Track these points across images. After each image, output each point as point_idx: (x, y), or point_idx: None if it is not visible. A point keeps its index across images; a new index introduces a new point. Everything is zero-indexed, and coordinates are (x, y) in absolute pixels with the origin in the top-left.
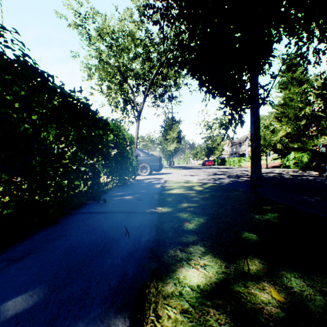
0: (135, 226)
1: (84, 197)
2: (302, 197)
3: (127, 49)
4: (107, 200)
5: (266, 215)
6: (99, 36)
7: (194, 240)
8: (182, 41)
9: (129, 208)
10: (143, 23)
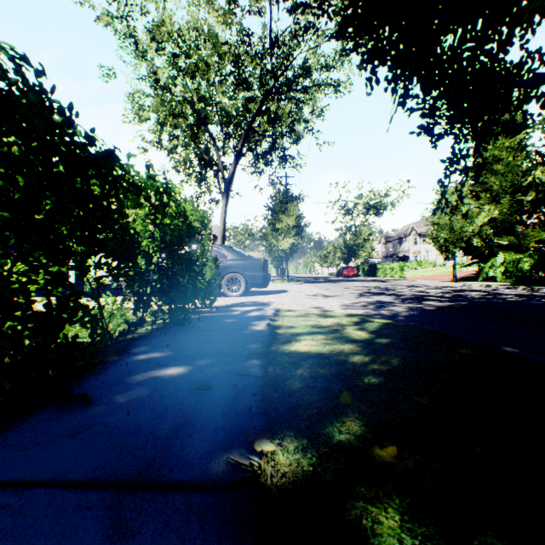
0: None
1: None
2: None
3: (204, 63)
4: (103, 388)
5: None
6: (154, 40)
7: None
8: None
9: (153, 441)
10: (233, 15)
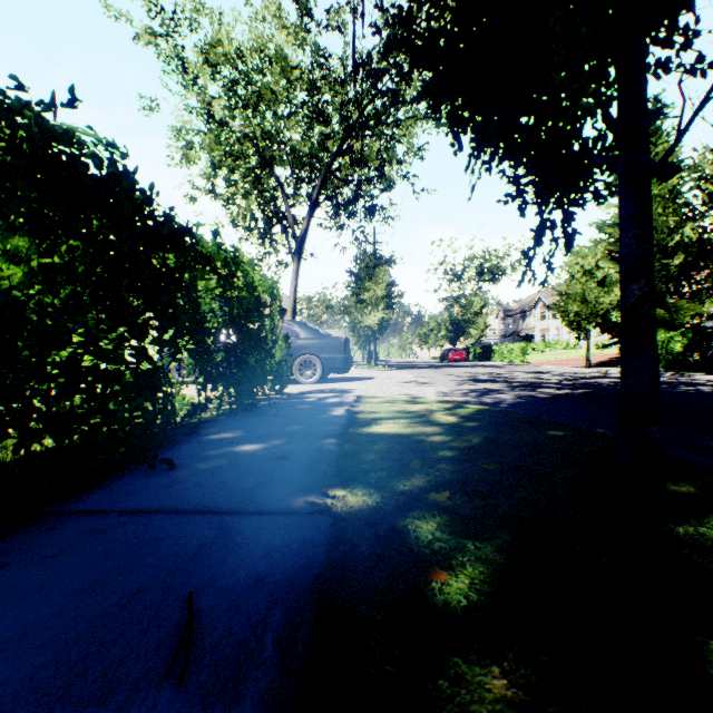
0: (236, 588)
1: (100, 454)
2: None
3: (271, 92)
4: (182, 459)
5: (708, 524)
6: (207, 63)
7: (497, 711)
8: None
9: (240, 490)
10: (307, 32)
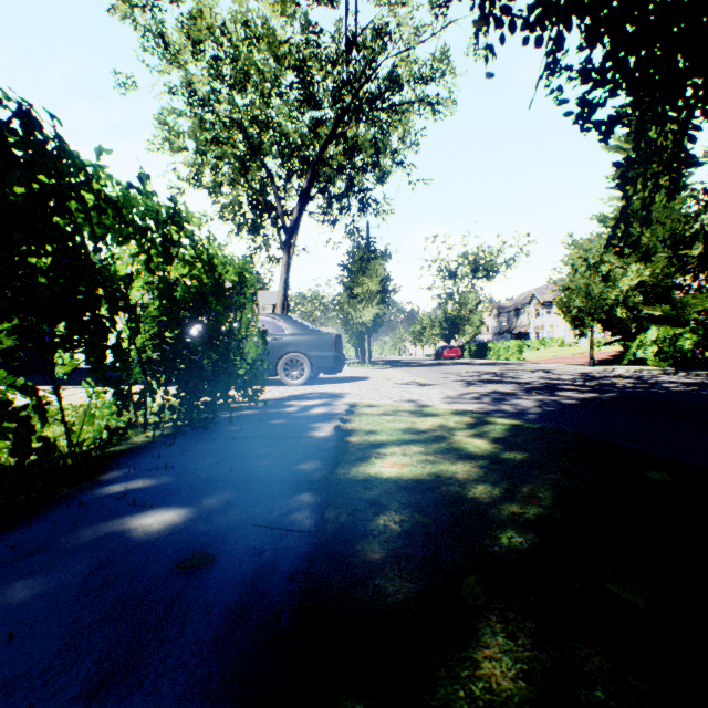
0: None
1: None
2: None
3: (257, 69)
4: (2, 562)
5: None
6: (189, 39)
7: None
8: None
9: None
10: (296, 5)
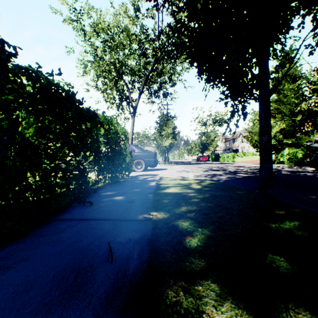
0: (123, 241)
1: (66, 200)
2: (310, 197)
3: (122, 44)
4: (94, 202)
5: (284, 223)
6: (94, 32)
7: (201, 268)
8: (180, 20)
9: (118, 213)
10: (138, 18)
